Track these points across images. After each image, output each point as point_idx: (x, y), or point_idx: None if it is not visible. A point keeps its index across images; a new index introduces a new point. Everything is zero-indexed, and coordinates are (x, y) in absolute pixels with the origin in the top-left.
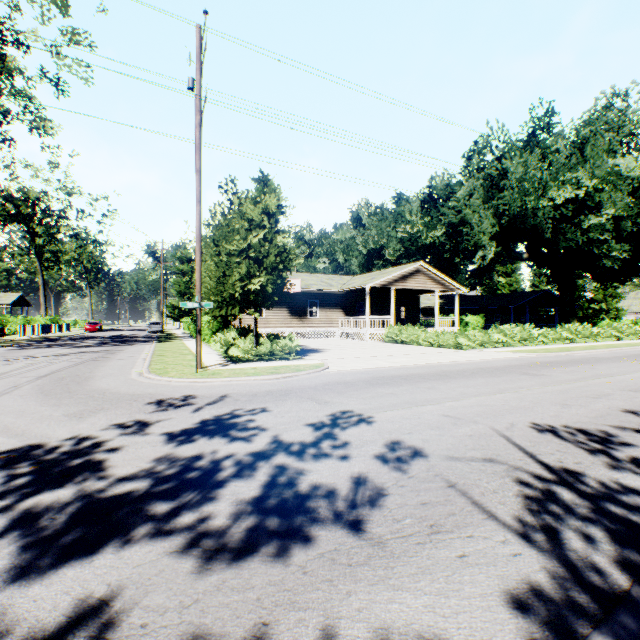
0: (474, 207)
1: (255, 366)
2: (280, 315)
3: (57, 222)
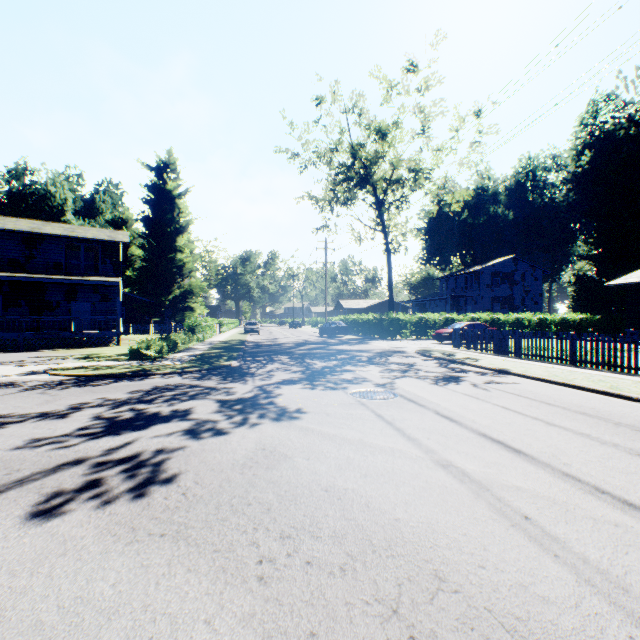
0: None
1: None
2: None
3: None
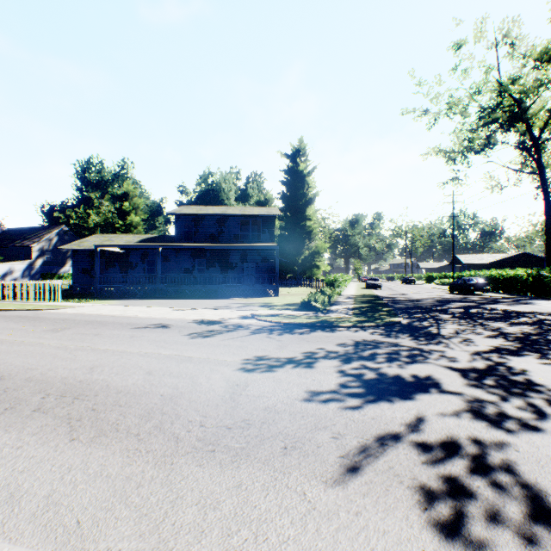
0: None
1: None
2: None
3: None
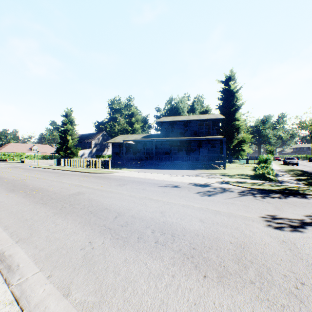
0: None
1: None
2: None
3: None
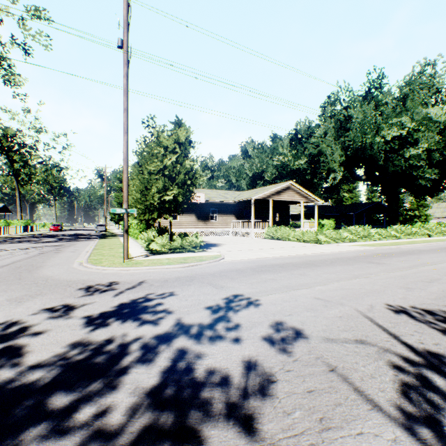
0: (328, 143)
1: (169, 257)
2: (190, 219)
3: (29, 152)
